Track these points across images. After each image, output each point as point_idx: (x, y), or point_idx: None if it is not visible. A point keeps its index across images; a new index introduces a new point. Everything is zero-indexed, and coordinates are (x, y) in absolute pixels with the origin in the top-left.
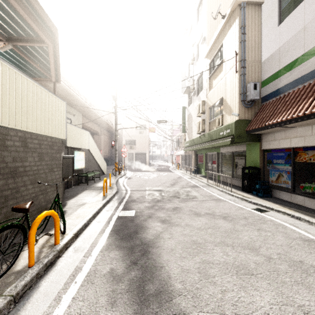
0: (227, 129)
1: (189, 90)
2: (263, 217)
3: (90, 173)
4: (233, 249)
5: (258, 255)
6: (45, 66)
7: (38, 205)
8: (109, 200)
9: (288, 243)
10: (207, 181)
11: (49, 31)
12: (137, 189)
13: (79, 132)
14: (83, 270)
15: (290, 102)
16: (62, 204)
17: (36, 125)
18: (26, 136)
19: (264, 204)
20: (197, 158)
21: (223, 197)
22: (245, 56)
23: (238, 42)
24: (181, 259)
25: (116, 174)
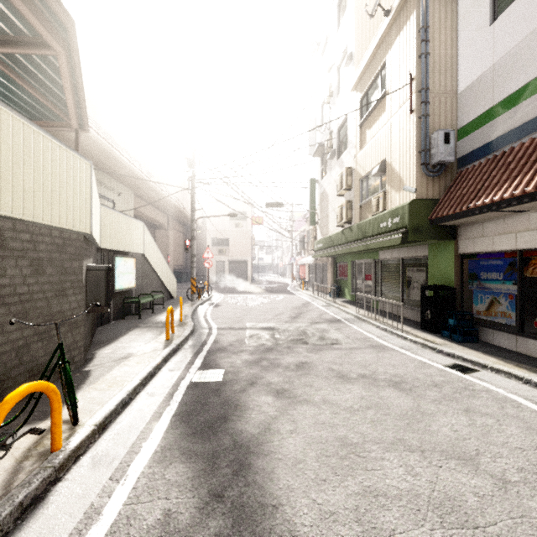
0: (393, 216)
1: (322, 149)
2: (469, 383)
3: (145, 297)
4: (423, 458)
5: (478, 473)
6: (56, 98)
7: (31, 364)
8: (177, 348)
9: (534, 444)
10: (357, 311)
11: (58, 24)
12: (230, 326)
13: (126, 223)
14: (103, 516)
15: (517, 163)
16: (86, 358)
17: (22, 203)
18: (2, 224)
19: (468, 355)
20: (337, 270)
21: (388, 342)
22: (428, 82)
23: (416, 56)
24: (318, 485)
25: (193, 298)
